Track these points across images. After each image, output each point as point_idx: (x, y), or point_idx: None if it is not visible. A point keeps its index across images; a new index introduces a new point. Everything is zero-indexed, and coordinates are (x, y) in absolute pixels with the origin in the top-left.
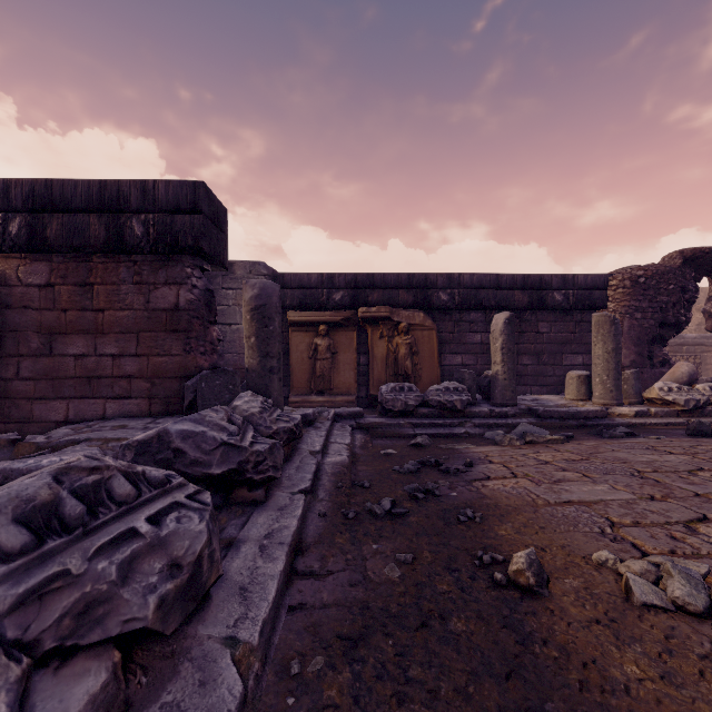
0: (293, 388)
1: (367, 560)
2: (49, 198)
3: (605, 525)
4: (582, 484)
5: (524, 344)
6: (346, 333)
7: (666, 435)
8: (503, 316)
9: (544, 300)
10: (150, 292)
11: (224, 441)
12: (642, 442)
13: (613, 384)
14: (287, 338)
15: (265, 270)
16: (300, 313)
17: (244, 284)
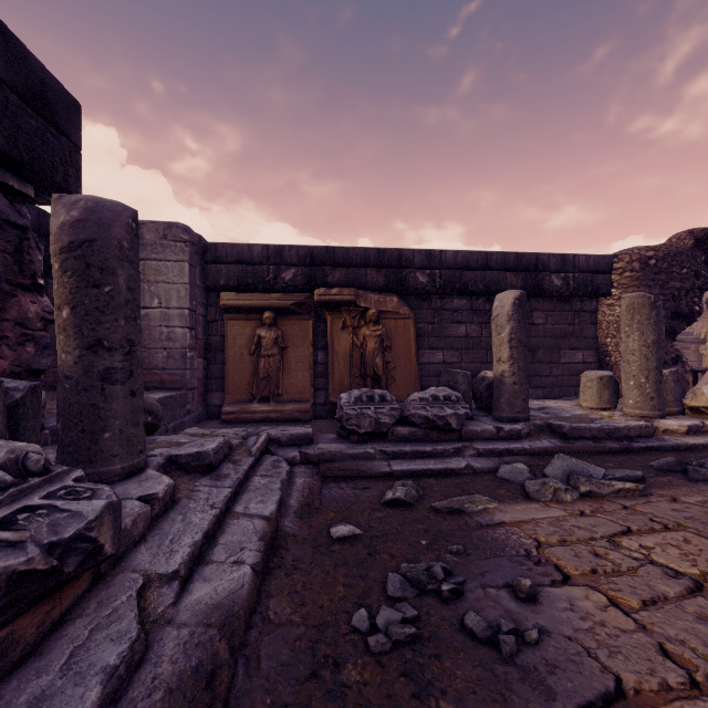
0: (228, 394)
1: None
2: None
3: None
4: None
5: None
6: (299, 322)
7: None
8: (511, 295)
9: (541, 285)
10: None
11: None
12: None
13: (654, 388)
14: (222, 329)
15: (186, 235)
16: (238, 295)
17: (53, 200)
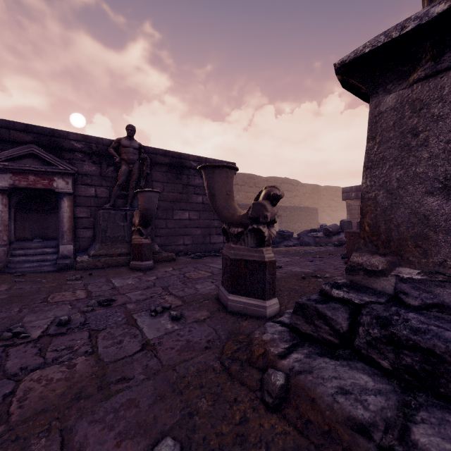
0: None
1: None
2: (359, 189)
3: None
4: None
5: None
6: None
7: None
8: None
9: None
10: None
11: None
12: None
13: None
14: None
15: None
16: None
17: None
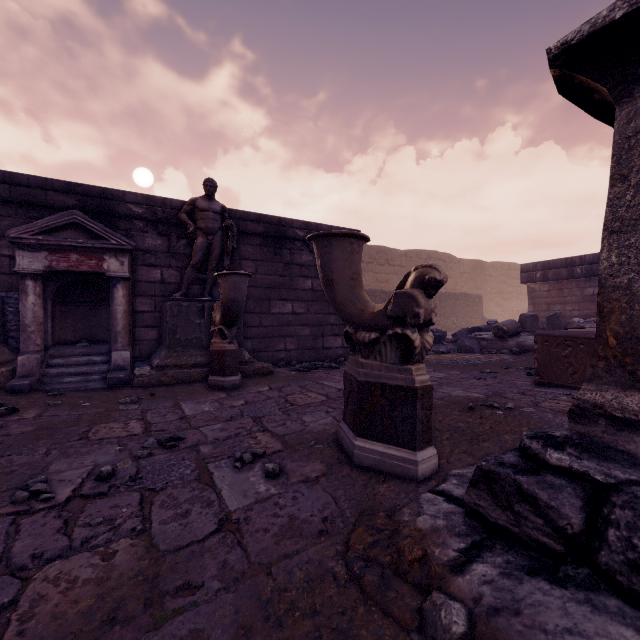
0: None
1: None
2: (548, 266)
3: None
4: None
5: None
6: None
7: None
8: None
9: None
10: (583, 290)
11: None
12: None
13: None
14: None
15: None
16: None
17: None
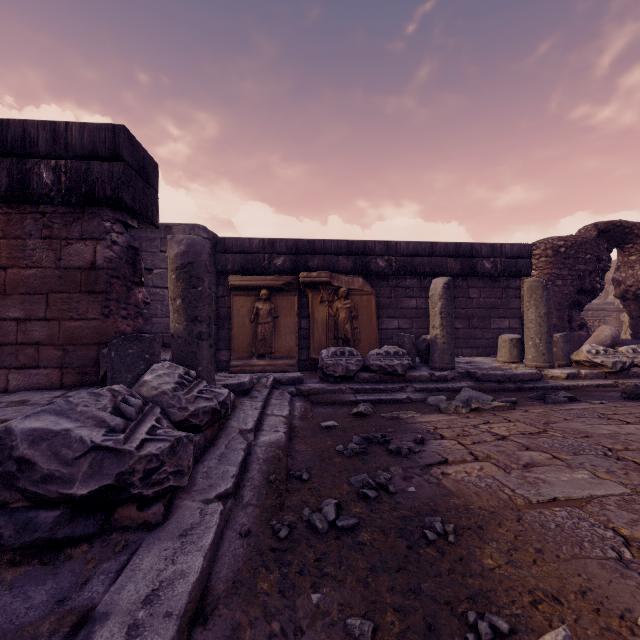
0: (234, 352)
1: (303, 634)
2: None
3: (619, 544)
4: (557, 470)
5: (456, 309)
6: (287, 297)
7: (605, 399)
8: (442, 281)
9: (474, 268)
10: (62, 247)
11: (95, 443)
12: (589, 408)
13: (545, 347)
14: (229, 302)
15: (205, 234)
16: (242, 277)
17: (169, 239)
